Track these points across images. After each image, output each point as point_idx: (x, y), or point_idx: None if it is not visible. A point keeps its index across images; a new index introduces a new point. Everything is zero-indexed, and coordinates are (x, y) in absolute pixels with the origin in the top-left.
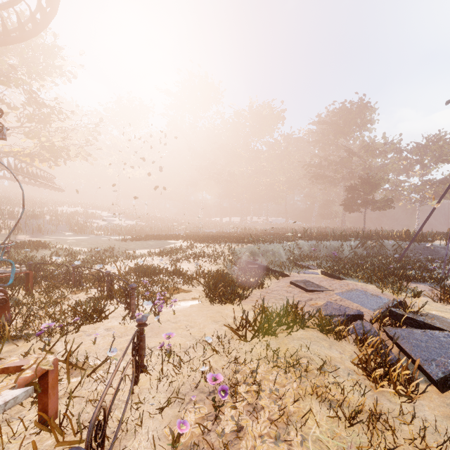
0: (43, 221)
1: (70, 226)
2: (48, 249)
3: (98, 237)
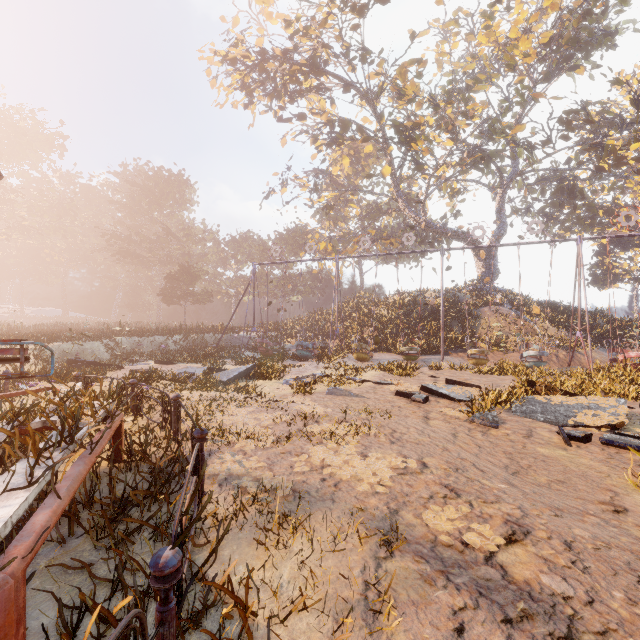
0: None
1: None
2: None
3: None
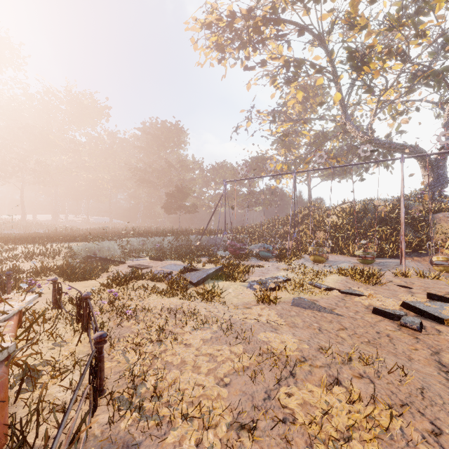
0: None
1: None
2: None
3: None
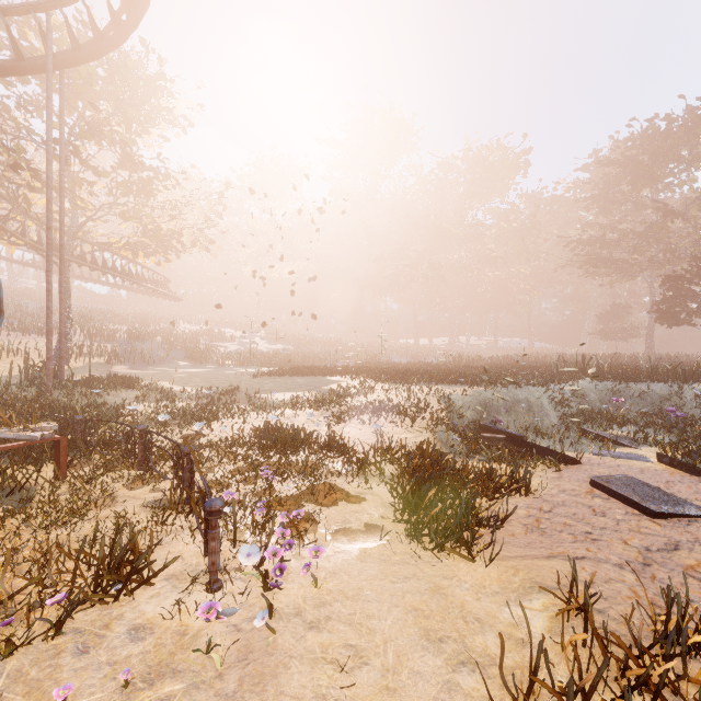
0: (151, 344)
1: (186, 352)
2: (136, 390)
3: (223, 369)
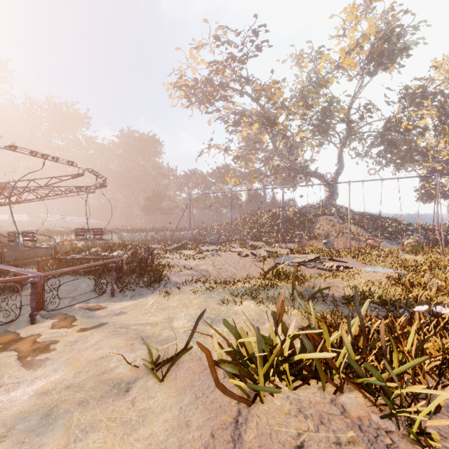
0: None
1: None
2: None
3: None
